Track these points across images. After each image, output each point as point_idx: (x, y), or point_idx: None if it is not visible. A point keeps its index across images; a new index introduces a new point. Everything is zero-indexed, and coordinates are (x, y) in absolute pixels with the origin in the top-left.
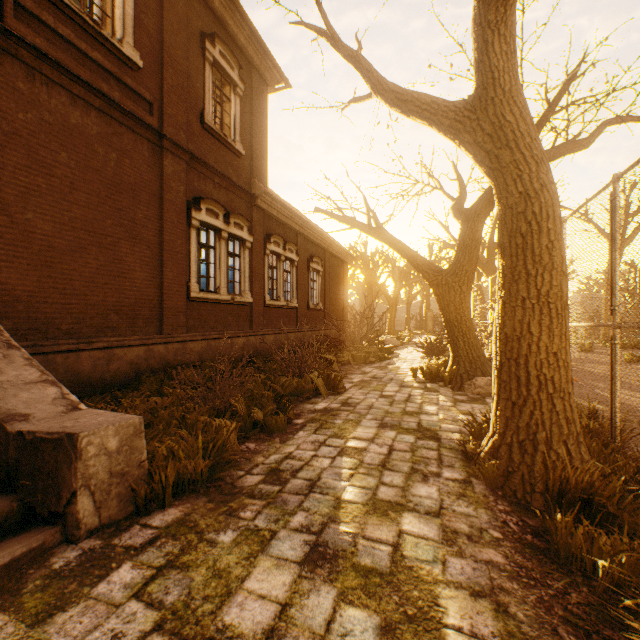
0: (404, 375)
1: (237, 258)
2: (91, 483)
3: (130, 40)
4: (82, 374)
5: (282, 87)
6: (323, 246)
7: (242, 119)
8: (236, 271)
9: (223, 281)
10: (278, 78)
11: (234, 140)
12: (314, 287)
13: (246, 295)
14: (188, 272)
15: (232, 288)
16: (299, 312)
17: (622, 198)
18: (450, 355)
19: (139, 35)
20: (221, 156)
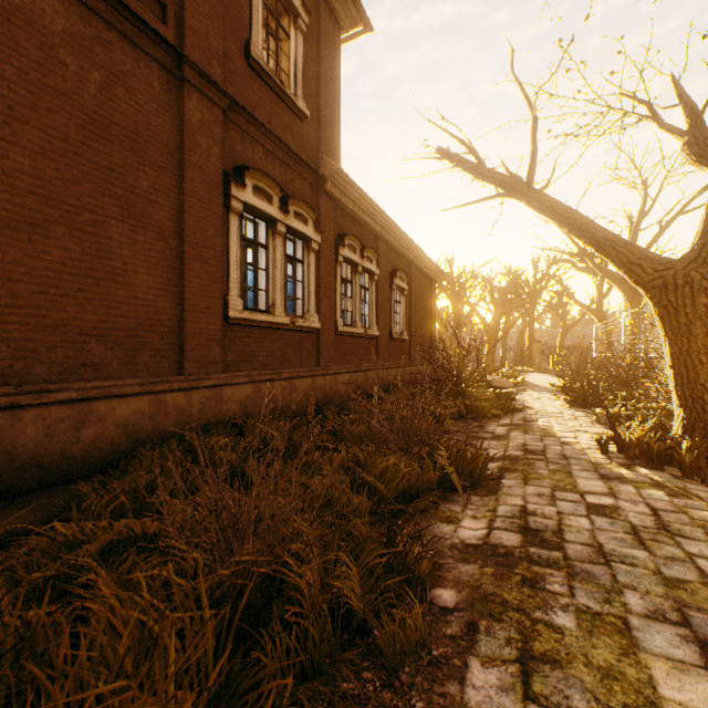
0: (578, 446)
1: (299, 265)
2: None
3: None
4: (21, 450)
5: (360, 31)
6: (409, 257)
7: (306, 67)
8: (297, 284)
9: (279, 296)
10: (354, 17)
11: (294, 94)
12: (397, 311)
13: (311, 318)
14: (226, 280)
15: (292, 308)
16: (380, 343)
17: None
18: (675, 415)
19: None
20: (276, 114)
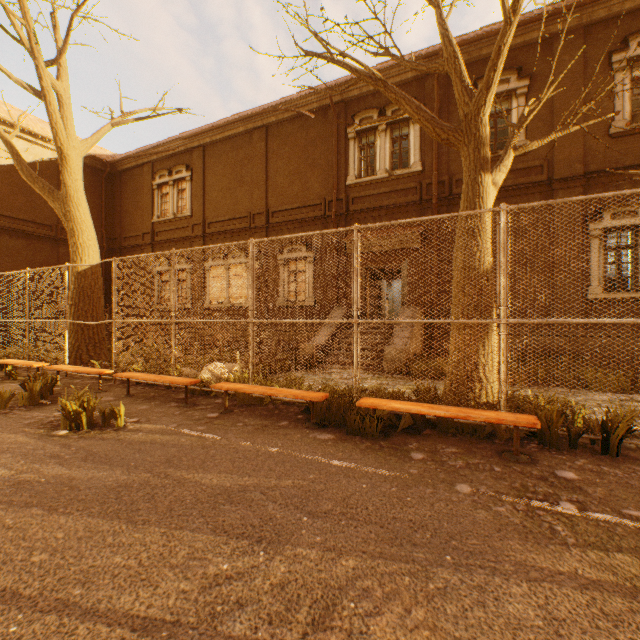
0: None
1: None
2: (386, 360)
3: (521, 138)
4: None
5: None
6: None
7: None
8: None
9: None
10: None
11: None
12: None
13: None
14: (587, 277)
15: None
16: None
17: (487, 229)
18: None
19: (530, 127)
20: None
